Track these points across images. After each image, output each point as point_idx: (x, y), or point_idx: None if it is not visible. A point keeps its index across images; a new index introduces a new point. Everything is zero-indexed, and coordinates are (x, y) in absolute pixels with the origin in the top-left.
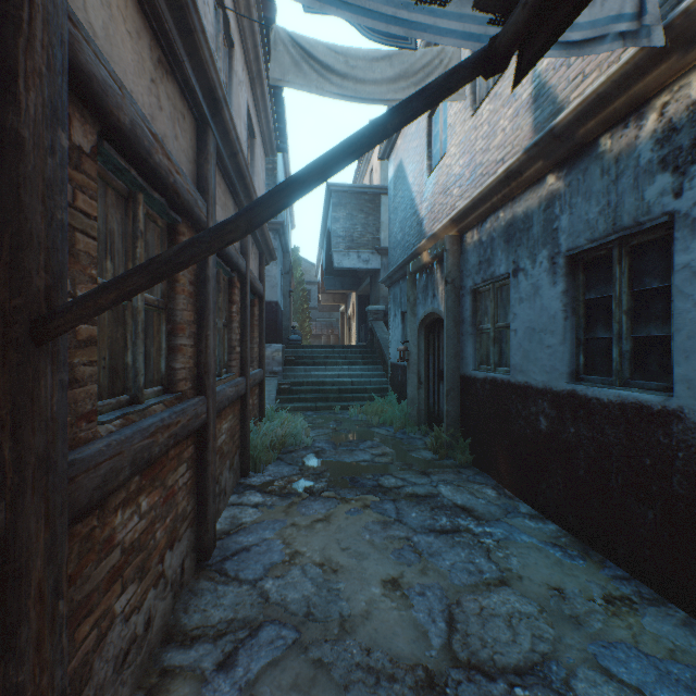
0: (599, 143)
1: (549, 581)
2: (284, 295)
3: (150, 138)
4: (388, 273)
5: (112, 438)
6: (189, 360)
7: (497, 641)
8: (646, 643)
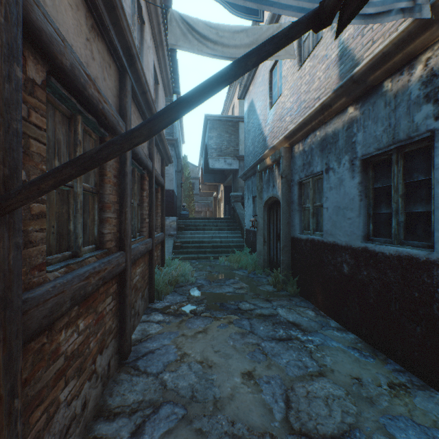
0: (383, 85)
1: (351, 373)
2: (177, 185)
3: (85, 77)
4: (244, 171)
5: (57, 282)
6: (114, 227)
7: (319, 415)
8: (417, 416)
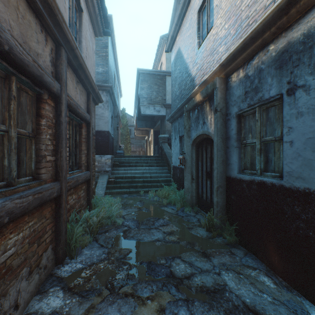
0: None
1: None
2: (114, 128)
3: None
4: (171, 114)
5: None
6: None
7: None
8: None
